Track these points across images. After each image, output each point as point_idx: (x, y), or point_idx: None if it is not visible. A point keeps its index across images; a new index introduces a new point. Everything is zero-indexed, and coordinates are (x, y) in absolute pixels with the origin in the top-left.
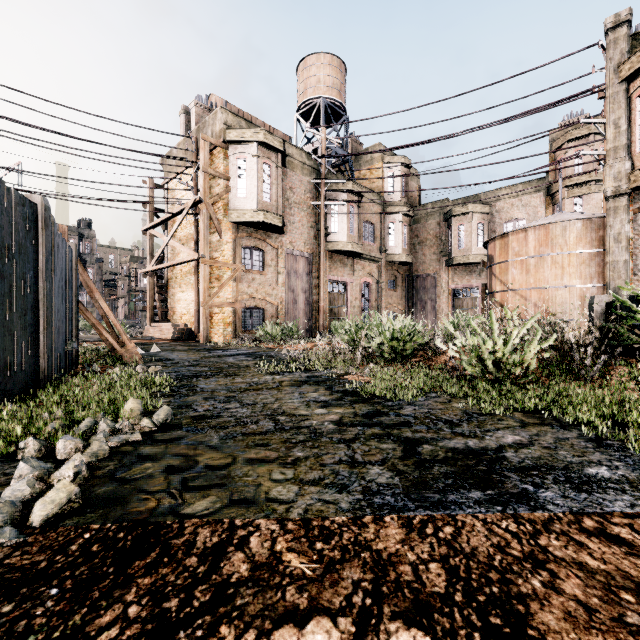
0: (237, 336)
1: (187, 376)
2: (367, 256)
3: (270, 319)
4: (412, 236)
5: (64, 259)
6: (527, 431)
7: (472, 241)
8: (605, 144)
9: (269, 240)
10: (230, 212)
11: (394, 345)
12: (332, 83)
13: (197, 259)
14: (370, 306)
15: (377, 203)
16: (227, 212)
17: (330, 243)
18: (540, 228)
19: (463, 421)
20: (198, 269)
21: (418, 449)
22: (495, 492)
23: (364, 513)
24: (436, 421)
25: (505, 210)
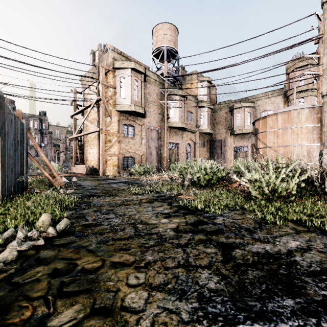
0: (120, 172)
1: (88, 196)
2: (189, 130)
3: (138, 163)
4: (212, 119)
5: (16, 128)
6: (302, 237)
7: (244, 122)
8: (318, 68)
9: (137, 121)
10: (116, 106)
11: (206, 178)
12: (170, 38)
13: (98, 131)
14: (190, 156)
15: (194, 102)
16: (114, 106)
17: (169, 123)
18: (285, 113)
19: (257, 229)
20: (99, 136)
21: (232, 253)
22: (303, 300)
23: (202, 326)
24: (239, 229)
25: (262, 105)
